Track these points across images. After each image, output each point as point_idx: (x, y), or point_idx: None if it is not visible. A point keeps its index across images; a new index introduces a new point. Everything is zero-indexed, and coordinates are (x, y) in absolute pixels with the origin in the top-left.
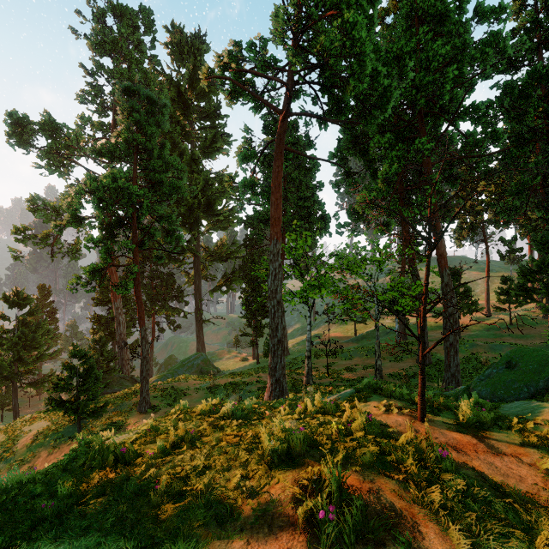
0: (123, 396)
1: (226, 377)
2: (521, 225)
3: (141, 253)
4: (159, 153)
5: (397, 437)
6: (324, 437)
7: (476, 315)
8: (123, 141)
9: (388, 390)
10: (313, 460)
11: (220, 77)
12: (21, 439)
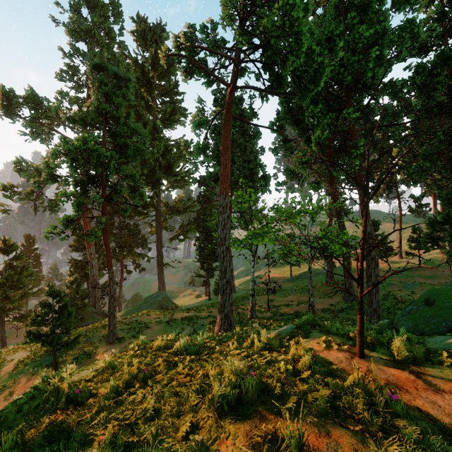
0: (93, 329)
1: (183, 311)
2: (427, 184)
3: (111, 207)
4: (125, 121)
5: (343, 377)
6: (275, 382)
7: (391, 259)
8: (94, 111)
9: (326, 327)
10: (265, 408)
11: (177, 55)
12: (4, 367)
